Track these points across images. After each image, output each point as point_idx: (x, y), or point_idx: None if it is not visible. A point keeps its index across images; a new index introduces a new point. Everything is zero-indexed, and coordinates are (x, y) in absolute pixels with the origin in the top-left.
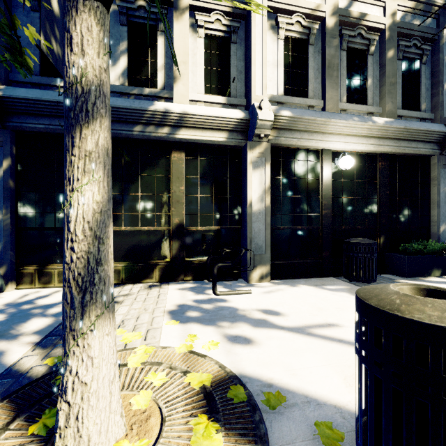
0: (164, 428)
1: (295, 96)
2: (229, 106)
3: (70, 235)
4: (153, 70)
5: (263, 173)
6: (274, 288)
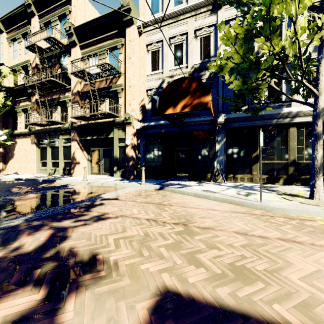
0: None
1: None
2: None
3: (316, 159)
4: (279, 94)
5: None
6: None
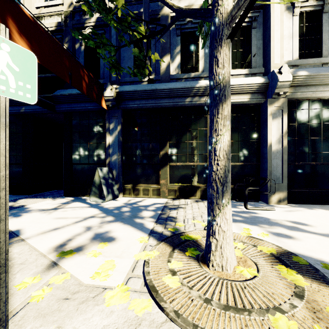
0: (258, 267)
1: (309, 58)
2: (250, 75)
3: (216, 157)
4: (196, 60)
5: (280, 121)
6: (293, 209)
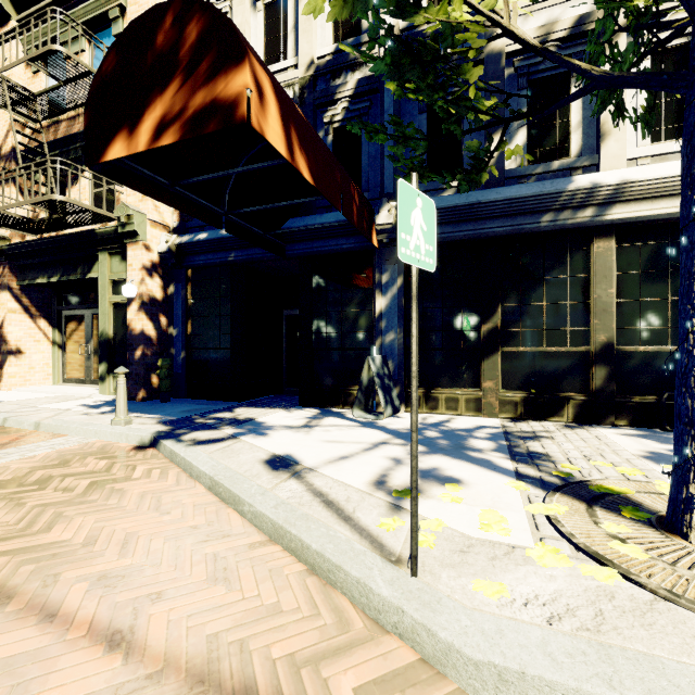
0: None
1: None
2: None
3: None
4: (563, 134)
5: None
6: None
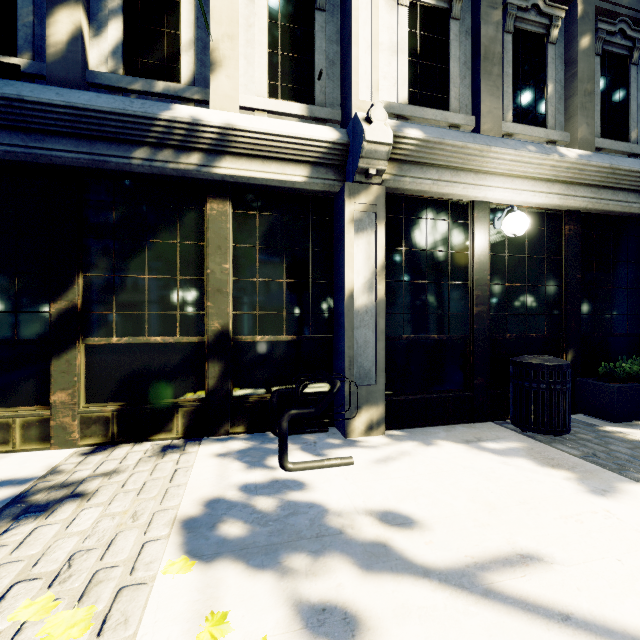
0: None
1: (428, 107)
2: (312, 123)
3: None
4: (173, 50)
5: (372, 240)
6: (395, 449)
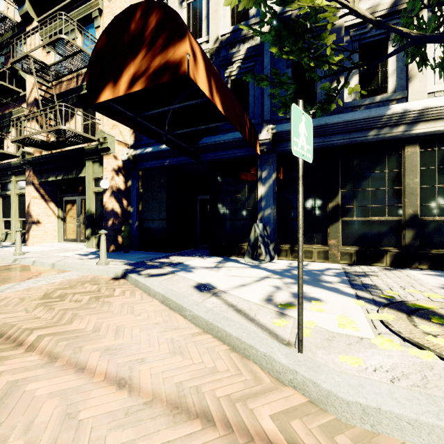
0: None
1: None
2: None
3: None
4: (383, 78)
5: None
6: None
